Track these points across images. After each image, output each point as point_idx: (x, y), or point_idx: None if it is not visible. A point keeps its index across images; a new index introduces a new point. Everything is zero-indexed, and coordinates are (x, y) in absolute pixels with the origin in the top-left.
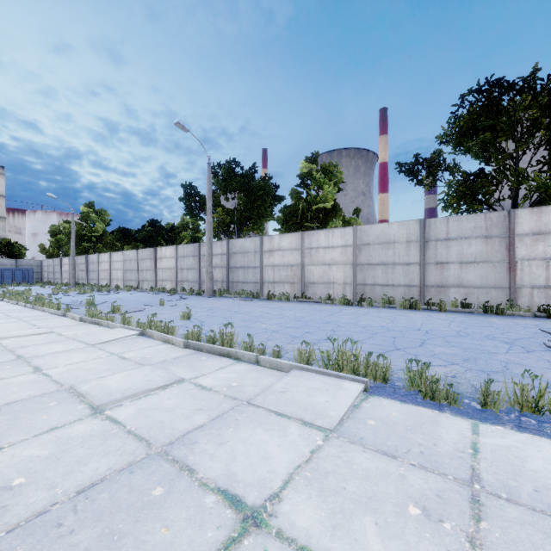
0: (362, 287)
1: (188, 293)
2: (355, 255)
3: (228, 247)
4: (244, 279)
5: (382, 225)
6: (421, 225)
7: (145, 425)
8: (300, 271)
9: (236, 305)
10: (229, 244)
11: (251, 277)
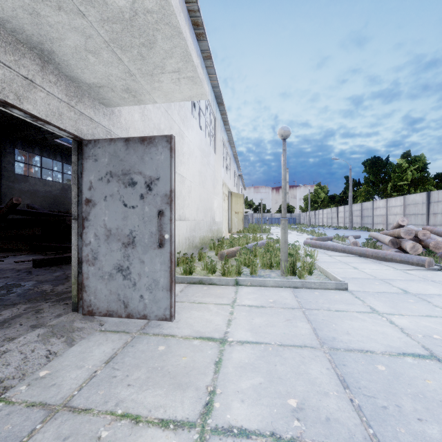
0: (406, 225)
1: (342, 228)
2: (404, 210)
3: (361, 206)
4: (366, 222)
5: (413, 195)
6: (426, 195)
7: None
8: (385, 218)
9: (344, 231)
10: (362, 205)
11: (369, 221)
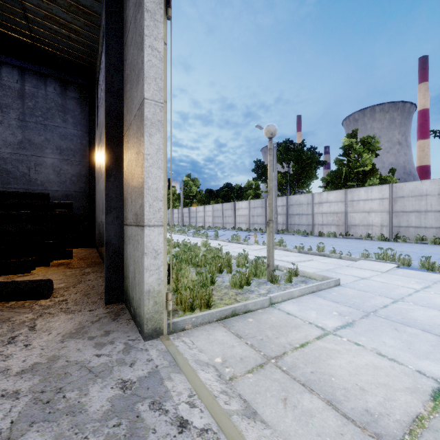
0: (397, 228)
1: (260, 231)
2: (391, 205)
3: (287, 201)
4: (299, 222)
5: (415, 183)
6: None
7: (313, 267)
8: (343, 217)
9: (300, 238)
10: (288, 199)
11: (305, 221)
